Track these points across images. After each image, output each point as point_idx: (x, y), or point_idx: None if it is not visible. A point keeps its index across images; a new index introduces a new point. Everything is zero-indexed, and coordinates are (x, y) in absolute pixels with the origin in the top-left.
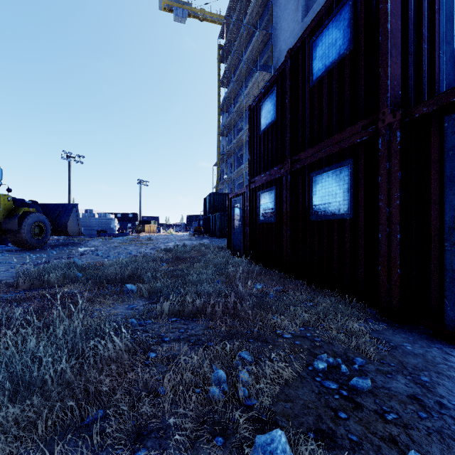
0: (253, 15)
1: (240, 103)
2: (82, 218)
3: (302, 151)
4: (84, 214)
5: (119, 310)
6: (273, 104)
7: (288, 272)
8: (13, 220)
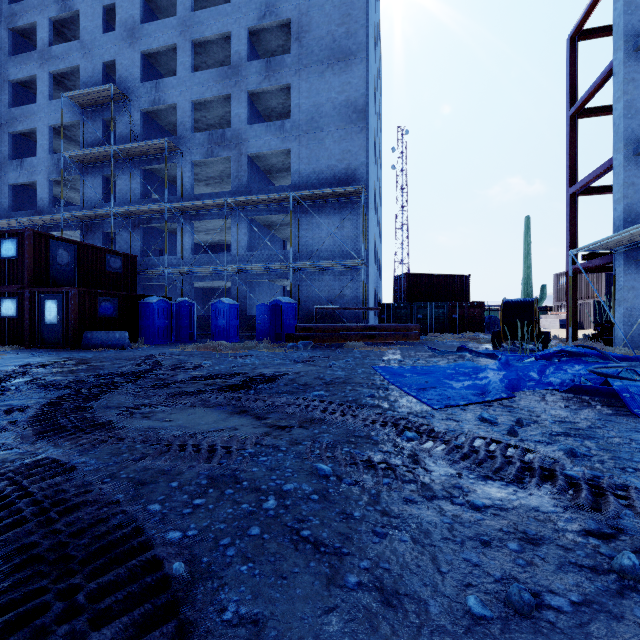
0: None
1: None
2: None
3: None
4: None
5: None
6: None
7: None
8: None
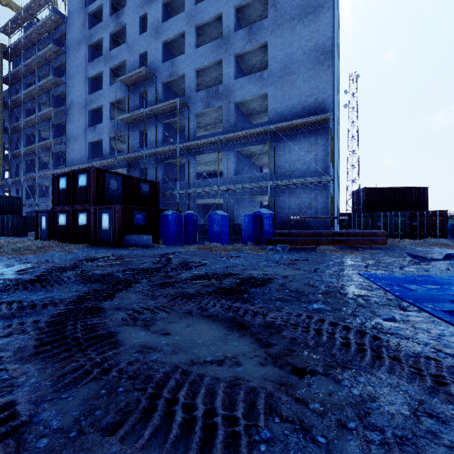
0: (47, 54)
1: (32, 118)
2: None
3: (76, 205)
4: None
5: None
6: (65, 182)
7: (71, 242)
8: None
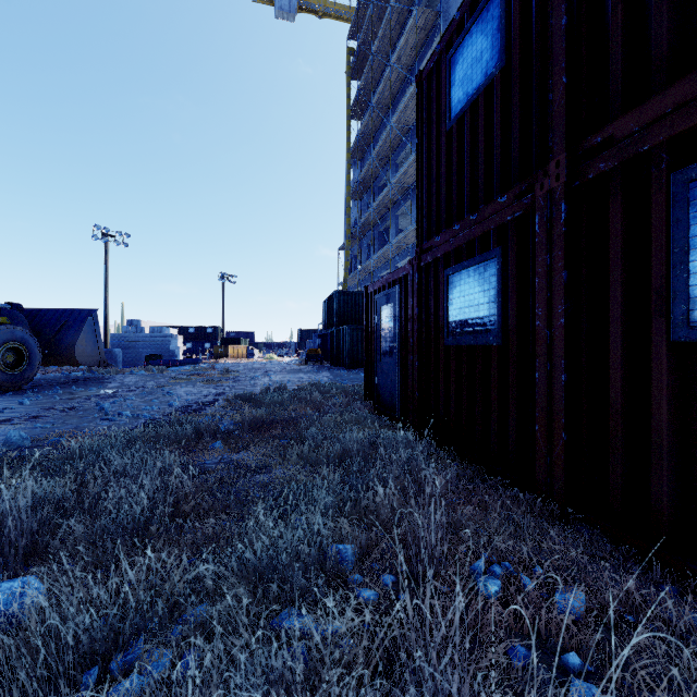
0: None
1: (384, 140)
2: (123, 335)
3: (624, 112)
4: (126, 328)
5: None
6: (491, 30)
7: (557, 499)
8: None
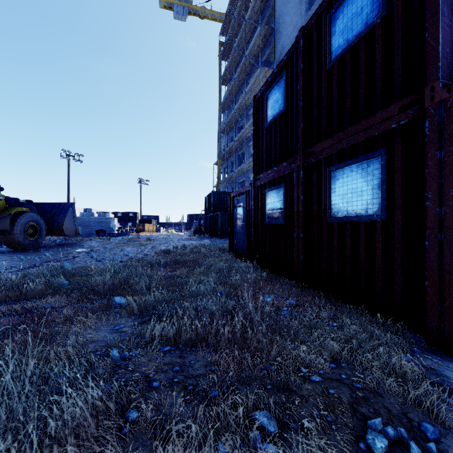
0: (255, 10)
1: (241, 100)
2: (81, 218)
3: (317, 143)
4: (83, 213)
5: (102, 333)
6: (281, 92)
7: (300, 280)
8: (5, 220)
